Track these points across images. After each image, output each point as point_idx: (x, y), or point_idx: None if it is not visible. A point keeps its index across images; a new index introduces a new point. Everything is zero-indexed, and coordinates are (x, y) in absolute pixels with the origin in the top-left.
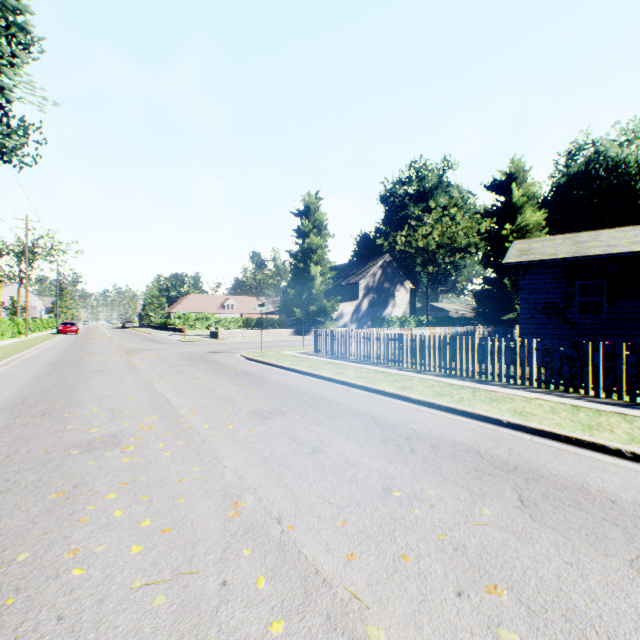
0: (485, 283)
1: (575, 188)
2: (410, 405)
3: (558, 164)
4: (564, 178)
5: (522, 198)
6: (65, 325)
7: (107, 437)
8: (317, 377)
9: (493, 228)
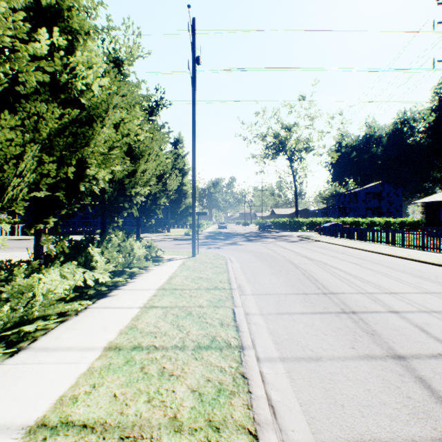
0: None
1: None
2: None
3: None
4: None
5: None
6: None
7: None
8: None
9: None
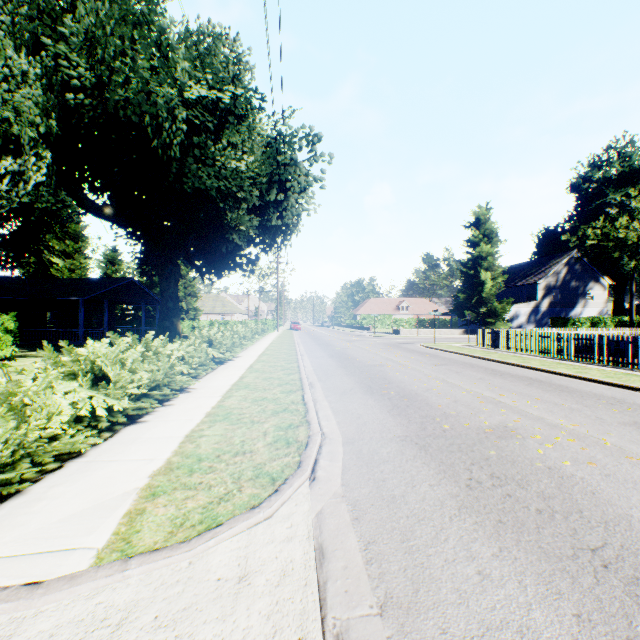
0: None
1: None
2: (519, 368)
3: None
4: None
5: None
6: (294, 324)
7: (378, 364)
8: (470, 357)
9: None
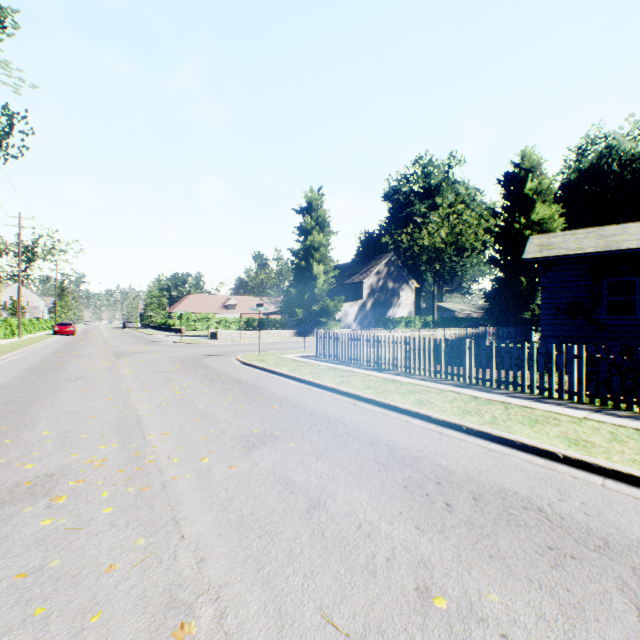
0: (496, 282)
1: (587, 184)
2: (431, 427)
3: (568, 159)
4: (575, 174)
5: (535, 192)
6: (61, 326)
7: (39, 479)
8: (319, 387)
9: (504, 224)
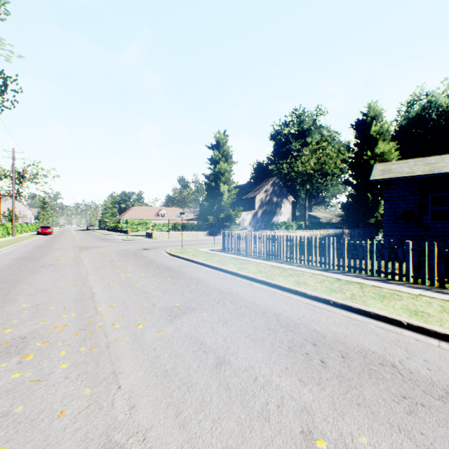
0: (350, 197)
1: (413, 128)
2: (307, 301)
3: (400, 111)
4: (405, 121)
5: (378, 133)
6: (43, 228)
7: (15, 340)
8: (224, 271)
9: (355, 156)
